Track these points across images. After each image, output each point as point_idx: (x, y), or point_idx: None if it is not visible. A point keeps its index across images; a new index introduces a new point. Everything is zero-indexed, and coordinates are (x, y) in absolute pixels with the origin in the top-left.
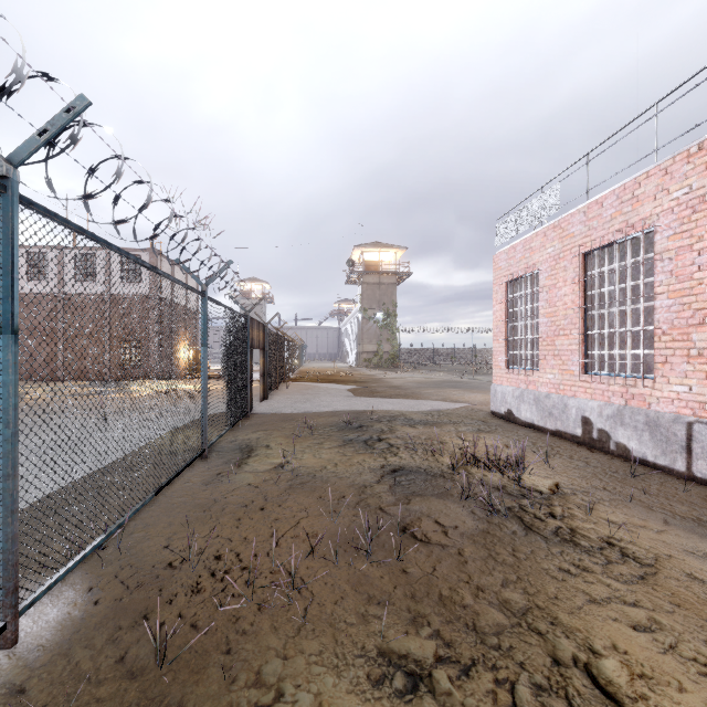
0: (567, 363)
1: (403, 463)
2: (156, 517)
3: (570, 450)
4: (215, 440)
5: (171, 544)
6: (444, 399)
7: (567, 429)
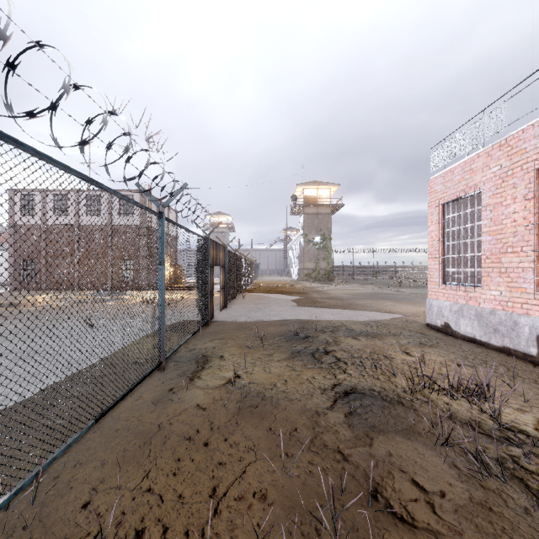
0: (516, 281)
1: (354, 383)
2: (92, 450)
3: (529, 371)
4: (174, 350)
5: (93, 500)
6: (378, 310)
7: (517, 346)
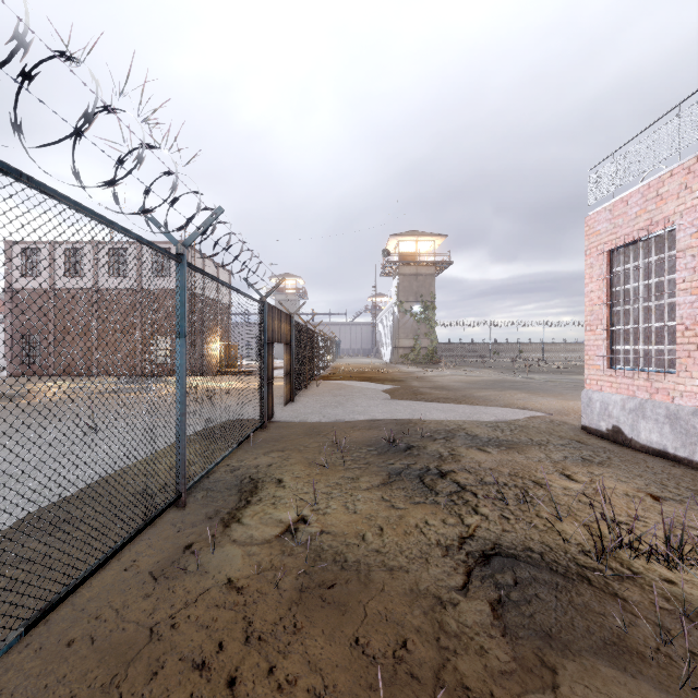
0: None
1: (495, 534)
2: (6, 697)
3: None
4: (206, 472)
5: None
6: (507, 405)
7: None
